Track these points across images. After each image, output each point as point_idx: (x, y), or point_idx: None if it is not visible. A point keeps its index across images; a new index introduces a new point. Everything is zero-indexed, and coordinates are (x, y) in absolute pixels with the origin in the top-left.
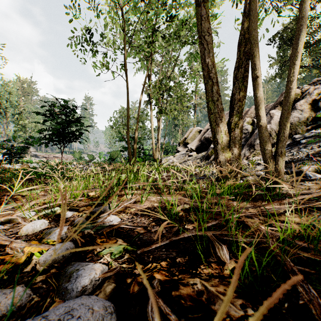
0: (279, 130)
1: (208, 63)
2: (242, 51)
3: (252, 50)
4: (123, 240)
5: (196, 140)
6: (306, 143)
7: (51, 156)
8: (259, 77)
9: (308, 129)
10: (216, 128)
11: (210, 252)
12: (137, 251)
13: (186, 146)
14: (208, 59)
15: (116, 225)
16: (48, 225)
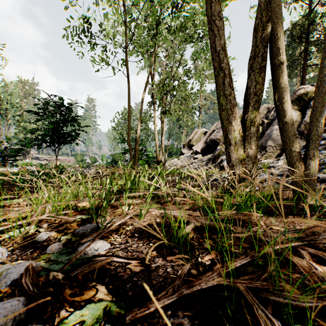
0: (309, 128)
1: (219, 52)
2: (258, 38)
3: (274, 31)
4: (106, 289)
5: (201, 142)
6: (325, 144)
7: (53, 159)
8: (284, 64)
9: (325, 129)
10: (228, 126)
11: (247, 319)
12: (126, 315)
13: (191, 148)
14: (219, 47)
15: (99, 263)
16: (8, 256)
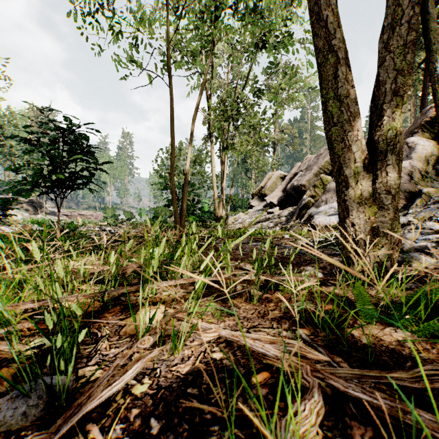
0: None
1: (328, 19)
2: None
3: None
4: None
5: (278, 190)
6: None
7: (76, 214)
8: None
9: None
10: (344, 153)
11: None
12: None
13: (263, 198)
14: (326, 11)
15: None
16: None
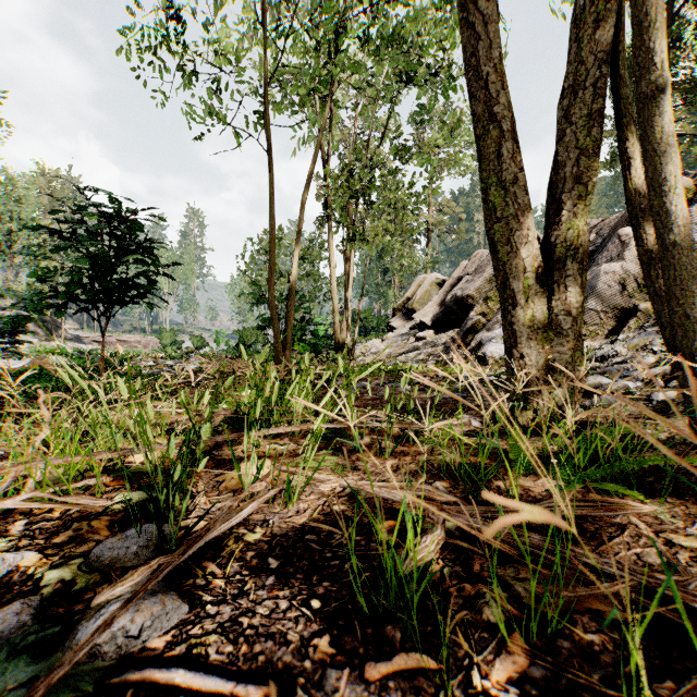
0: None
1: (489, 77)
2: (585, 41)
3: (640, 8)
4: None
5: (433, 303)
6: None
7: (113, 340)
8: (666, 92)
9: None
10: (510, 260)
11: None
12: None
13: (409, 316)
14: (487, 66)
15: None
16: None
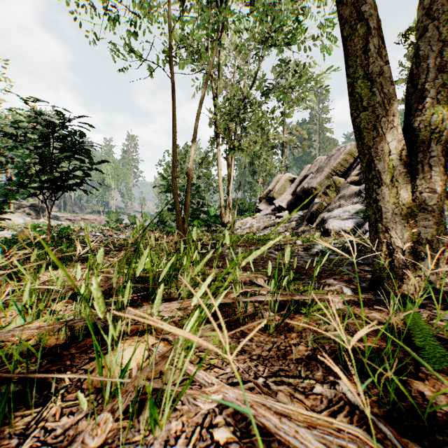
0: None
1: None
2: None
3: None
4: None
5: (287, 193)
6: None
7: (79, 218)
8: None
9: None
10: (376, 144)
11: None
12: None
13: (271, 202)
14: None
15: None
16: None
